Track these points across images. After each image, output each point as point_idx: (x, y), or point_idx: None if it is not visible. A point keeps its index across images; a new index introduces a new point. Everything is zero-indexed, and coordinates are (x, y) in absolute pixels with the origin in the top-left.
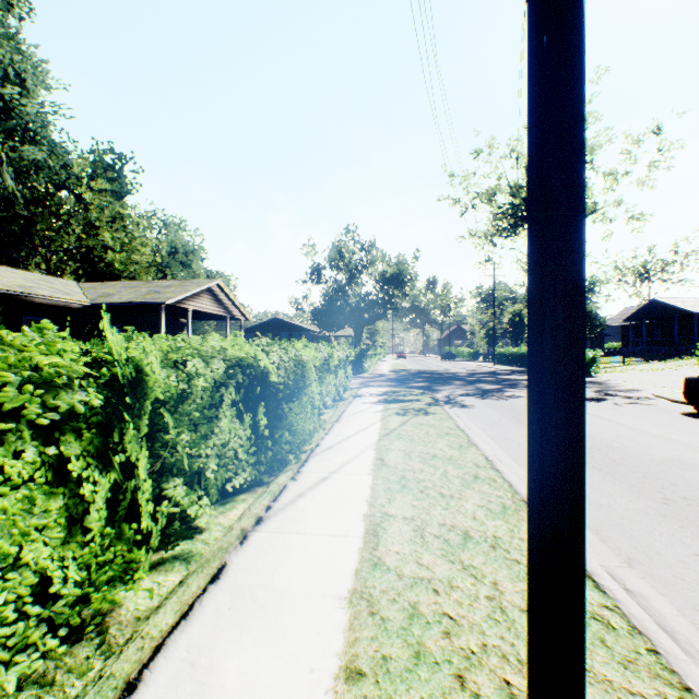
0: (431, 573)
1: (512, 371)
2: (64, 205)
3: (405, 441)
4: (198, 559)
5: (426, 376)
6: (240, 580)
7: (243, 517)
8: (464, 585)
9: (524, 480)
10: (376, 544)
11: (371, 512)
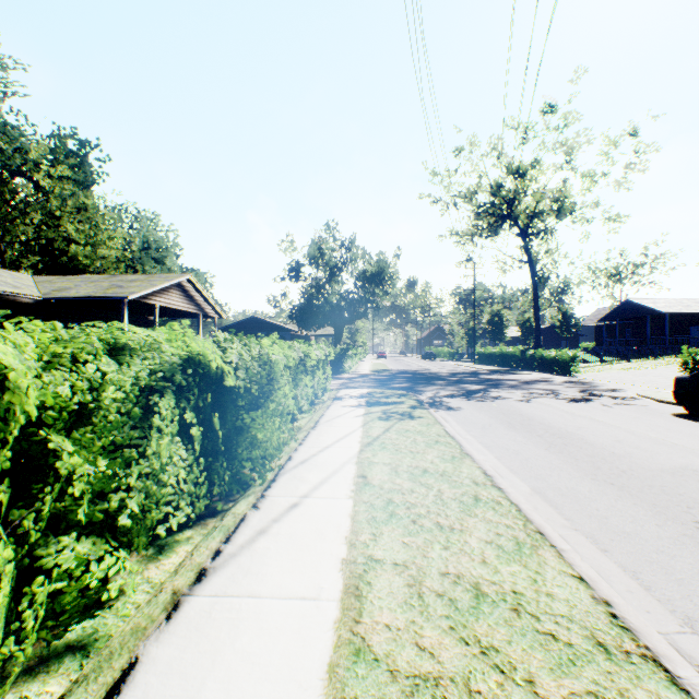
0: (439, 667)
1: (493, 371)
2: (20, 193)
3: (391, 452)
4: (101, 647)
5: (408, 376)
6: (152, 695)
7: (179, 570)
8: (488, 690)
9: (531, 499)
10: (358, 612)
11: (352, 557)
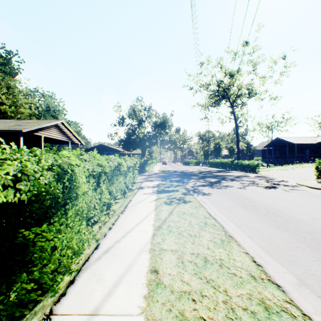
0: None
1: (218, 171)
2: None
3: (175, 236)
4: None
5: (178, 174)
6: None
7: None
8: None
9: (307, 296)
10: None
11: None
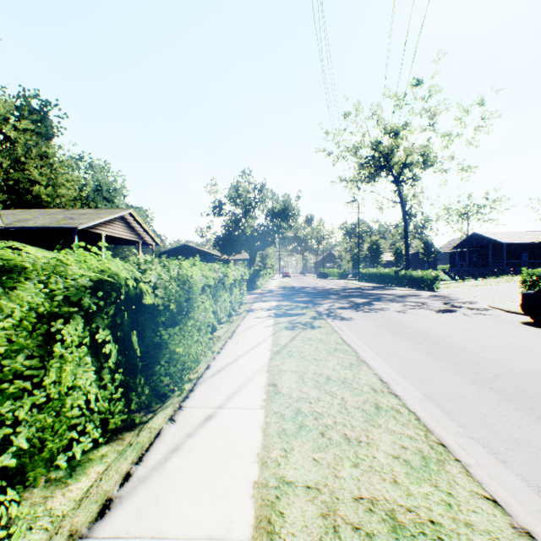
0: None
1: (374, 287)
2: None
3: (297, 360)
4: None
5: (307, 291)
6: None
7: (83, 501)
8: None
9: (425, 405)
10: None
11: (264, 479)
